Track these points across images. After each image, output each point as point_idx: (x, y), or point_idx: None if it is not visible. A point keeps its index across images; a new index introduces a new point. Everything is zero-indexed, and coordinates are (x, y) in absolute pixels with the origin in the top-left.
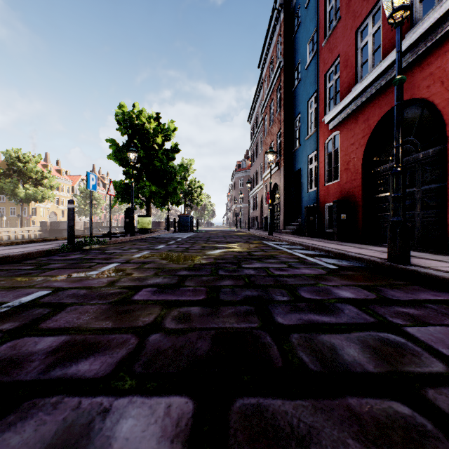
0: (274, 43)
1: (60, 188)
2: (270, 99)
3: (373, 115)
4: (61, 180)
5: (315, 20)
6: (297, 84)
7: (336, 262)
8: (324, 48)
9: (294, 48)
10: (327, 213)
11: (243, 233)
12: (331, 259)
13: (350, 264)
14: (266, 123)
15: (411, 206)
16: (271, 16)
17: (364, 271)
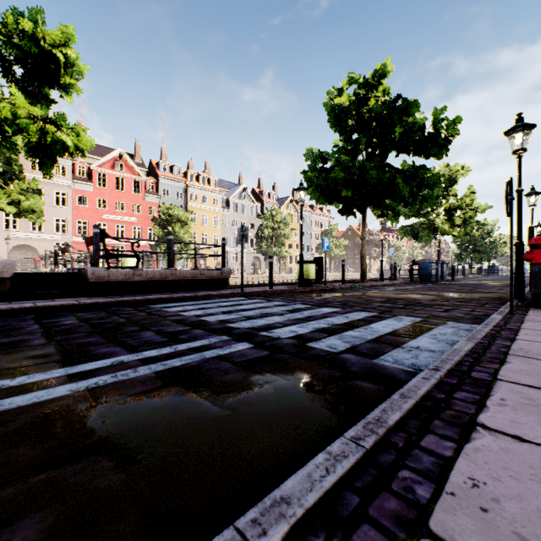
0: None
1: None
2: None
3: None
4: None
5: None
6: None
7: None
8: None
9: None
10: None
11: None
12: None
13: None
14: None
15: None
16: None
17: None
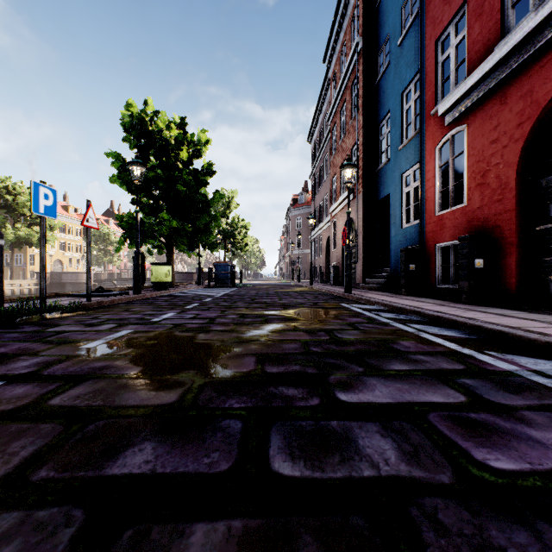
0: (347, 21)
1: (67, 229)
2: (341, 102)
3: (545, 81)
4: (68, 220)
5: None
6: (384, 71)
7: None
8: None
9: (378, 21)
10: (440, 259)
11: (303, 289)
12: (541, 362)
13: None
14: (334, 137)
15: None
16: None
17: None
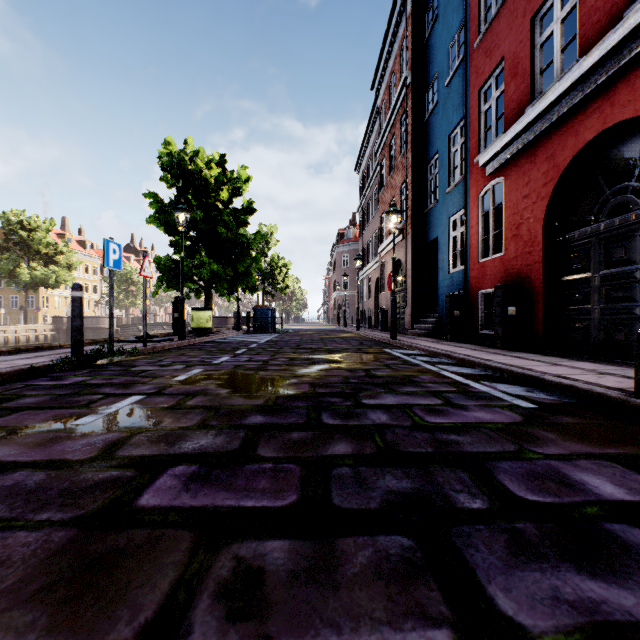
0: (396, 50)
1: (84, 268)
2: (390, 135)
3: (563, 148)
4: (85, 257)
5: (461, 10)
6: (433, 110)
7: (525, 393)
8: (477, 50)
9: (427, 55)
10: (483, 305)
11: (349, 335)
12: (513, 387)
13: (552, 397)
14: (383, 171)
15: (632, 294)
16: (391, 10)
17: (592, 416)
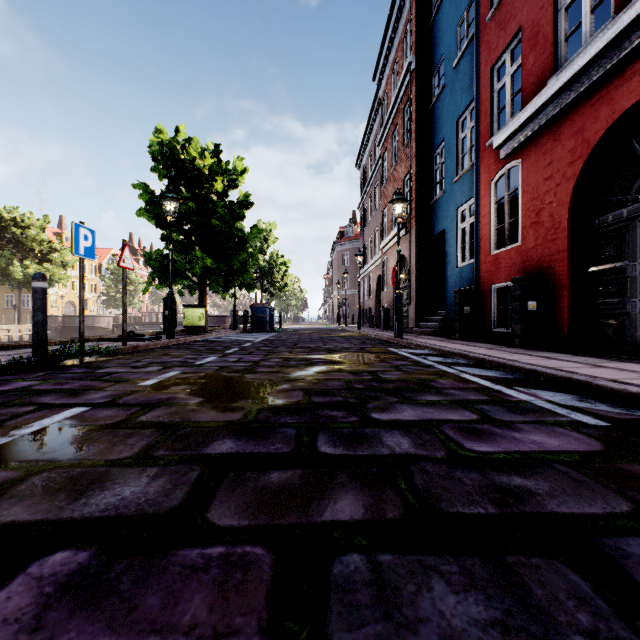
0: (399, 36)
1: None
2: (392, 125)
3: (595, 120)
4: None
5: None
6: (439, 95)
7: (580, 404)
8: (490, 24)
9: (432, 38)
10: (496, 301)
11: (350, 334)
12: (558, 394)
13: (618, 409)
14: (385, 164)
15: None
16: None
17: None
